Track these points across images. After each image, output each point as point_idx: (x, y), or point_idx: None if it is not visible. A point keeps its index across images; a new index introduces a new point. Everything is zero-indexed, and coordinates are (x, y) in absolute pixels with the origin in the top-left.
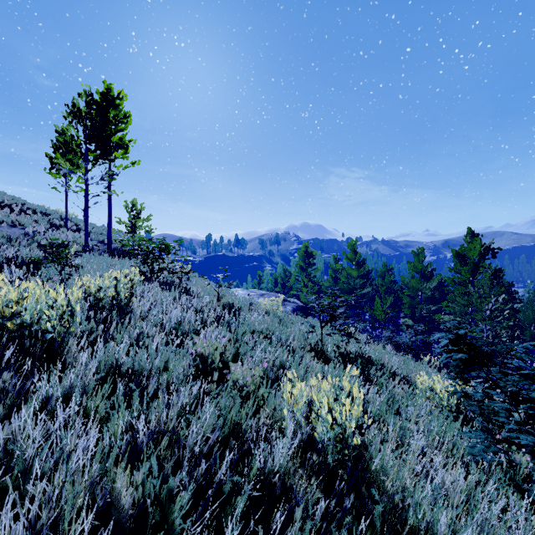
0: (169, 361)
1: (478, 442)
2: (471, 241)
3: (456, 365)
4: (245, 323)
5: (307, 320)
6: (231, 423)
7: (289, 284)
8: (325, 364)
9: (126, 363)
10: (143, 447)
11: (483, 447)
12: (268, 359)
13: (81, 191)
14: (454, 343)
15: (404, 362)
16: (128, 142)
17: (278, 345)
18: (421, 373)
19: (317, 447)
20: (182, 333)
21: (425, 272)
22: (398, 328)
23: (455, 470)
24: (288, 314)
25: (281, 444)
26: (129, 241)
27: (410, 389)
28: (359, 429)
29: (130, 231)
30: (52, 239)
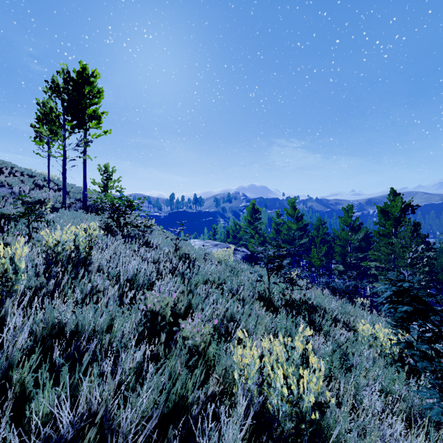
0: (116, 319)
1: (434, 403)
2: (393, 199)
3: (401, 317)
4: (199, 273)
5: (255, 268)
6: (176, 396)
7: (239, 235)
8: (273, 312)
9: (70, 323)
10: (67, 438)
11: (441, 409)
12: (220, 310)
13: (61, 157)
14: (397, 295)
15: (341, 305)
16: (101, 114)
17: (229, 296)
18: (362, 320)
19: (273, 435)
20: (138, 284)
21: (353, 225)
22: (331, 273)
23: (411, 433)
24: (238, 263)
25: (231, 427)
26: (102, 199)
27: (351, 334)
28: (318, 405)
29: (103, 191)
30: (20, 196)
